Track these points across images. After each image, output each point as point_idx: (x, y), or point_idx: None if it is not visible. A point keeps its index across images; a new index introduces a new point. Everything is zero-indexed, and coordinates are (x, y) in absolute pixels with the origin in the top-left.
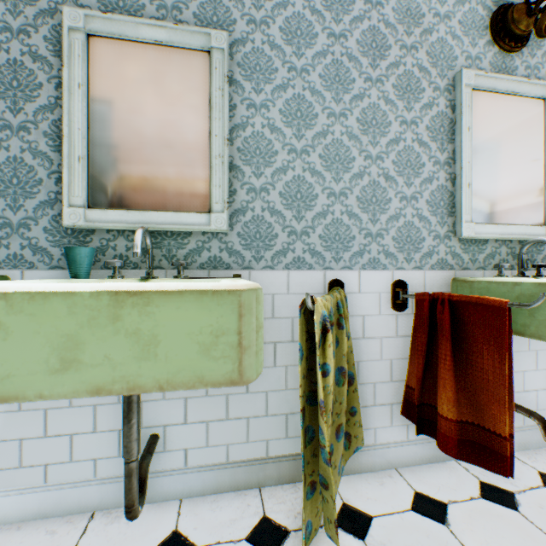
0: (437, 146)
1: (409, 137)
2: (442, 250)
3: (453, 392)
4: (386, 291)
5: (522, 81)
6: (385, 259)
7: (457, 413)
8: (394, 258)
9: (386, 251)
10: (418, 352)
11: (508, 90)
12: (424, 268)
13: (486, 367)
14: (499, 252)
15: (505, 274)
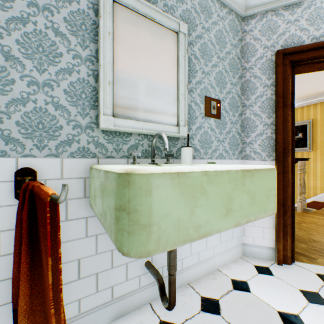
0: (78, 41)
1: (43, 23)
2: (85, 139)
3: (27, 300)
4: (7, 180)
5: (158, 11)
6: (6, 145)
7: (31, 323)
8: (20, 144)
9: (7, 136)
10: (15, 250)
11: (147, 13)
12: (62, 155)
13: (46, 271)
14: (143, 144)
15: (148, 161)
